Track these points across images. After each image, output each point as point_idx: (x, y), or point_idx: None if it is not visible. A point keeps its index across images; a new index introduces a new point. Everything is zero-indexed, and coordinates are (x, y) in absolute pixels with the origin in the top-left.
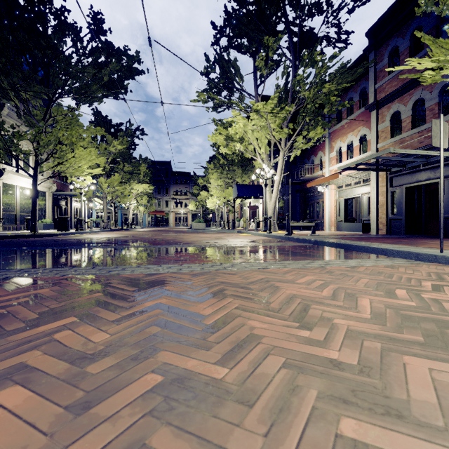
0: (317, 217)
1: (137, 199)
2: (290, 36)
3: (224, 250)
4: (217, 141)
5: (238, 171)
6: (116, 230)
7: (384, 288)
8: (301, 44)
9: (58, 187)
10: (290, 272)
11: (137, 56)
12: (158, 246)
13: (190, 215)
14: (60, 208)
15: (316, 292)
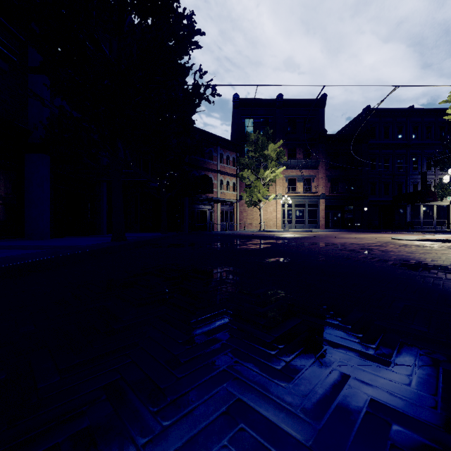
0: None
1: None
2: None
3: None
4: None
5: None
6: None
7: None
8: None
9: None
10: None
11: None
12: None
13: None
14: None
15: None
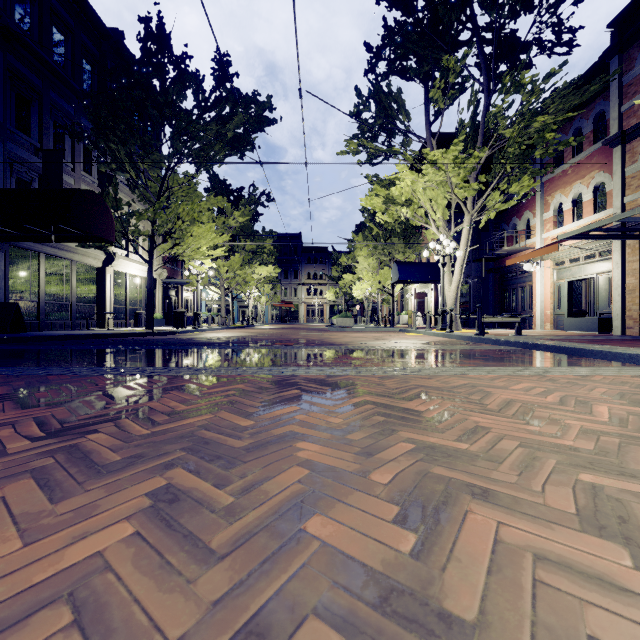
0: (522, 310)
1: (257, 286)
2: (481, 49)
3: (398, 353)
4: (372, 205)
5: (400, 244)
6: (236, 327)
7: (629, 398)
8: (497, 57)
9: (168, 273)
10: (499, 379)
11: (269, 102)
12: (309, 347)
13: (327, 307)
14: (170, 299)
15: (538, 398)
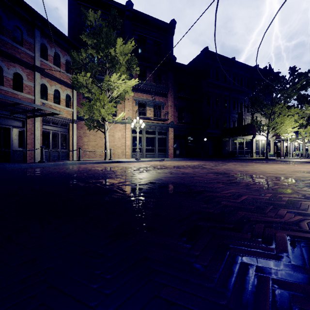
0: None
1: None
2: None
3: None
4: None
5: None
6: None
7: None
8: None
9: (276, 137)
10: None
11: None
12: None
13: None
14: (277, 146)
15: None
